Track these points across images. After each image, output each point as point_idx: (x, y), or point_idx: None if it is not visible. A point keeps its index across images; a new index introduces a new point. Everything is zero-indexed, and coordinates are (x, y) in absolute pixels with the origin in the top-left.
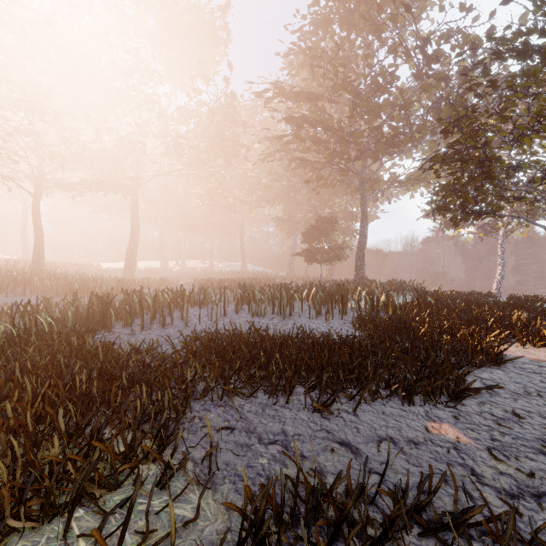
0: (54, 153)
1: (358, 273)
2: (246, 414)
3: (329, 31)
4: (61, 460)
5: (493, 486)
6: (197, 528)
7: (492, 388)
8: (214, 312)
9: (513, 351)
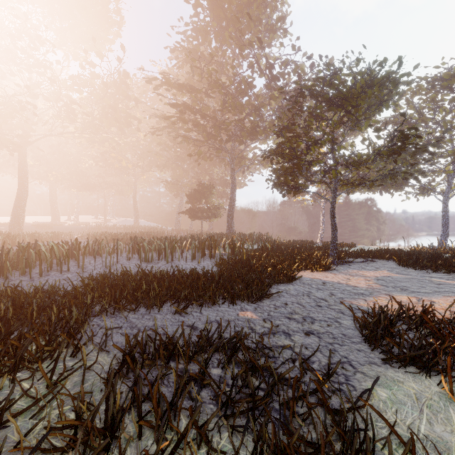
0: None
1: (229, 228)
2: (131, 319)
3: (207, 38)
4: (3, 347)
5: (258, 332)
6: (98, 368)
7: (278, 292)
8: (108, 260)
9: (305, 274)
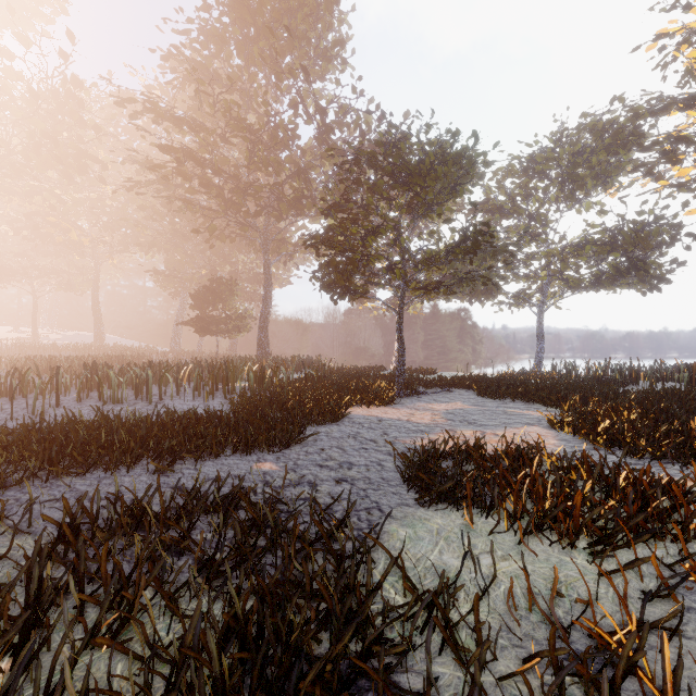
0: None
1: (261, 348)
2: (79, 487)
3: (225, 49)
4: None
5: (274, 486)
6: (16, 556)
7: (314, 435)
8: (39, 403)
9: (359, 411)
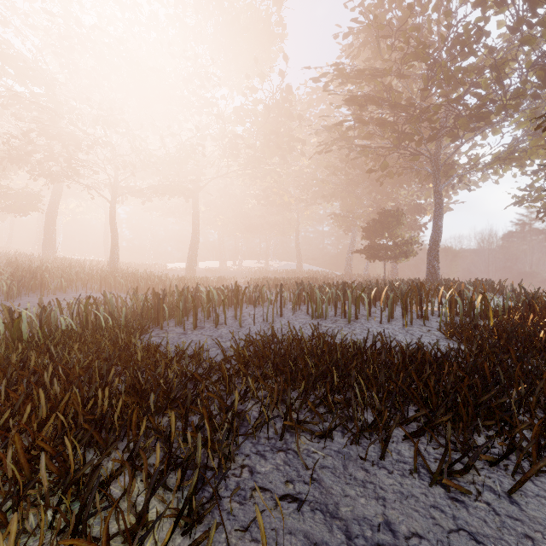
0: (126, 162)
1: (431, 271)
2: (319, 471)
3: None
4: None
5: None
6: None
7: None
8: (270, 312)
9: None
